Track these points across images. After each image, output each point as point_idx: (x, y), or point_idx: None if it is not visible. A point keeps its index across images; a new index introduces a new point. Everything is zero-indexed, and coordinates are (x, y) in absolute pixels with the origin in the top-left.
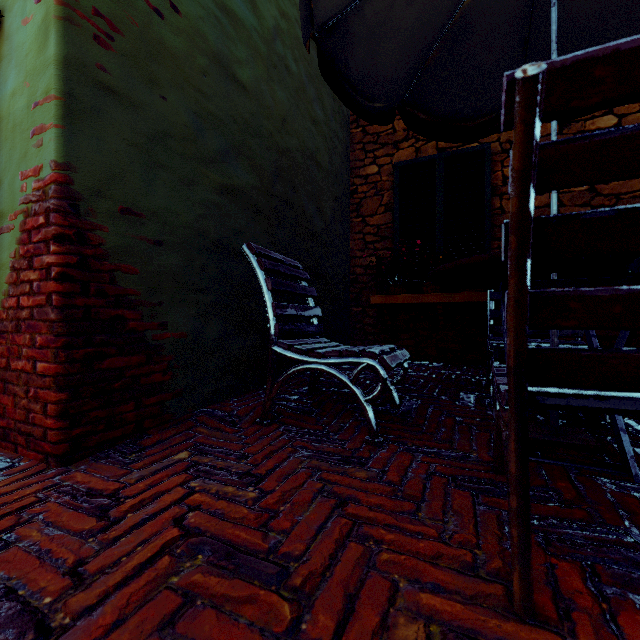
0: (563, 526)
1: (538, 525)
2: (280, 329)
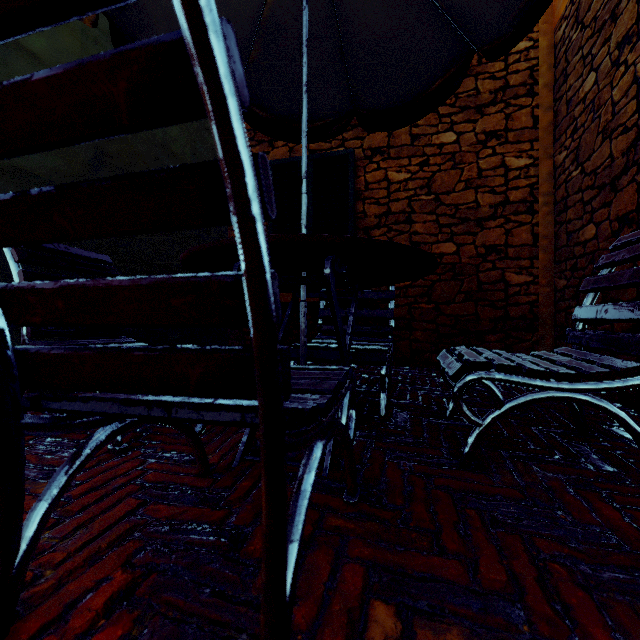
0: (185, 531)
1: (163, 532)
2: (34, 329)
